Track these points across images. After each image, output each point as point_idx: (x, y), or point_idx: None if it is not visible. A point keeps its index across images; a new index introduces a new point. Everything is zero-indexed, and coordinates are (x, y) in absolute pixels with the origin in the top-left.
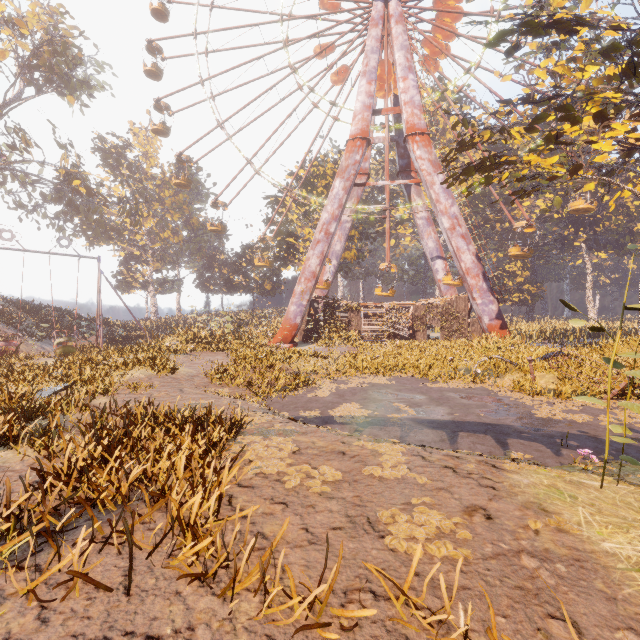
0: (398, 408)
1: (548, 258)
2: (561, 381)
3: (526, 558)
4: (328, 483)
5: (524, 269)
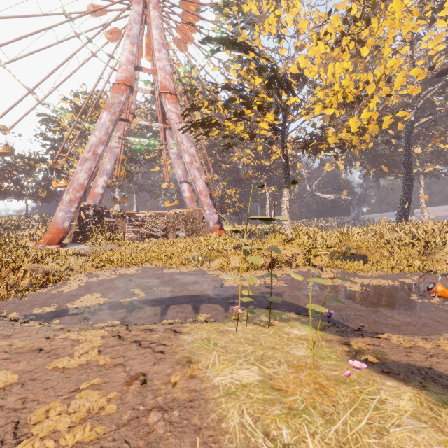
0: (133, 293)
1: (249, 188)
2: (243, 261)
3: (154, 414)
4: None
5: (236, 193)
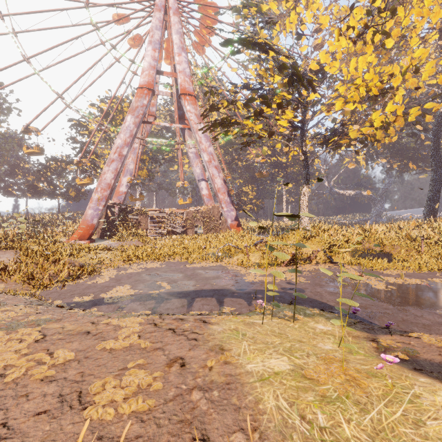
0: (160, 285)
1: (265, 185)
2: (262, 257)
3: (195, 393)
4: (57, 366)
5: (253, 191)
